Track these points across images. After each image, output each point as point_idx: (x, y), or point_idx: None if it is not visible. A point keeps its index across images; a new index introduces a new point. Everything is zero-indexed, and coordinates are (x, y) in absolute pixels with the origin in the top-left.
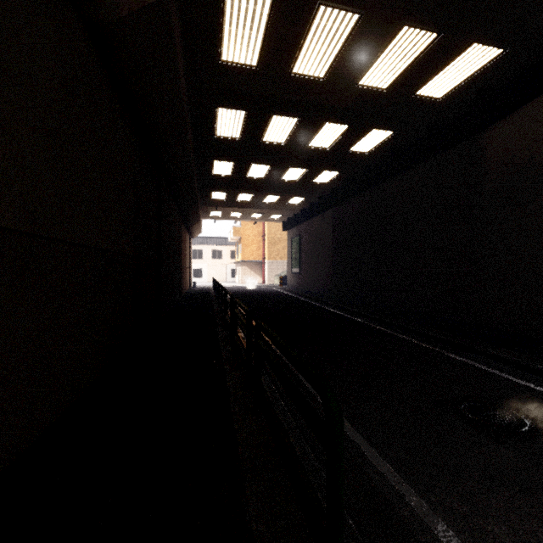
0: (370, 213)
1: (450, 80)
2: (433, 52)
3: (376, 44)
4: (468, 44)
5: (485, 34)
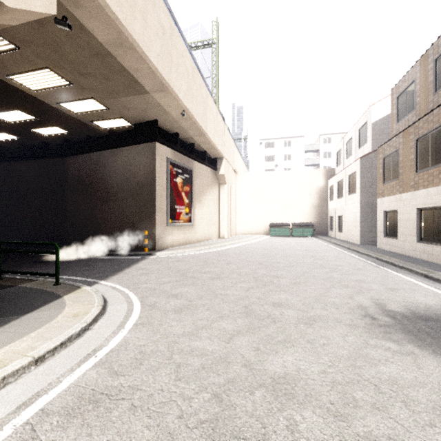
0: (3, 179)
1: (48, 132)
2: (36, 121)
3: (1, 108)
4: (53, 125)
5: (59, 126)
